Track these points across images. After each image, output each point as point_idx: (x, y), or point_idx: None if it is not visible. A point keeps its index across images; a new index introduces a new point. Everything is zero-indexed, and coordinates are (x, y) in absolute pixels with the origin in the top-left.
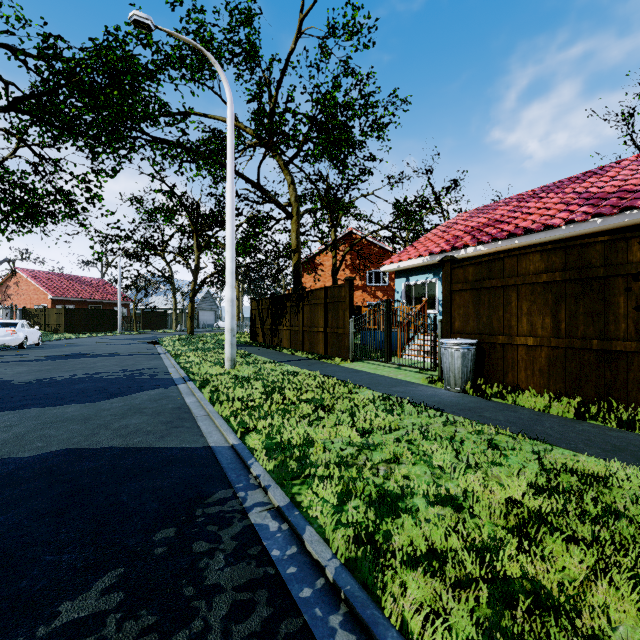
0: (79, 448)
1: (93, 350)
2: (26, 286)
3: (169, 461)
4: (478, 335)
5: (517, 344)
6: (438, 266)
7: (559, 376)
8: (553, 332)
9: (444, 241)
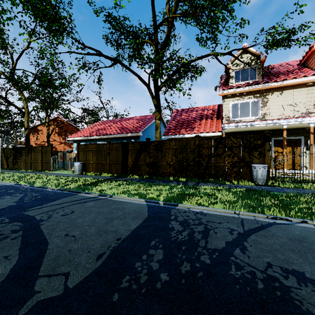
0: None
1: None
2: None
3: None
4: (84, 161)
5: (90, 163)
6: (87, 140)
7: (96, 169)
8: (95, 160)
9: (89, 132)
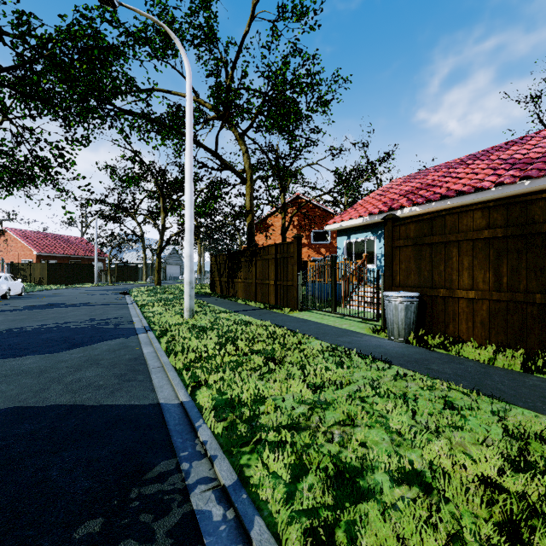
0: (24, 406)
1: (68, 300)
2: (14, 243)
3: (114, 422)
4: (419, 288)
5: (458, 297)
6: (376, 225)
7: (501, 328)
8: (495, 286)
9: (382, 203)
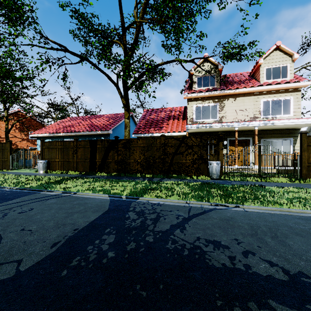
0: None
1: None
2: None
3: None
4: (49, 159)
5: (56, 161)
6: (53, 137)
7: (63, 167)
8: (62, 158)
9: (55, 129)
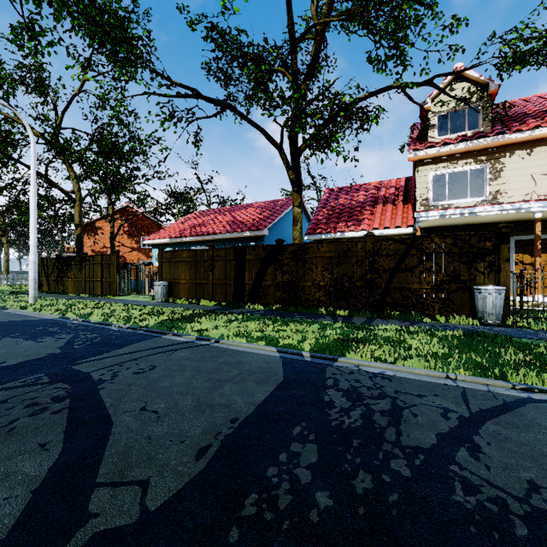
0: None
1: None
2: None
3: (36, 321)
4: (170, 280)
5: (181, 283)
6: (175, 244)
7: (191, 293)
8: (190, 278)
9: (179, 231)
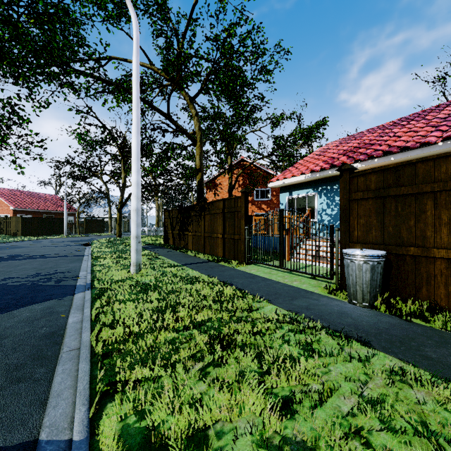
0: None
1: (29, 252)
2: None
3: None
4: (383, 245)
5: (434, 257)
6: (317, 182)
7: None
8: None
9: (322, 161)
